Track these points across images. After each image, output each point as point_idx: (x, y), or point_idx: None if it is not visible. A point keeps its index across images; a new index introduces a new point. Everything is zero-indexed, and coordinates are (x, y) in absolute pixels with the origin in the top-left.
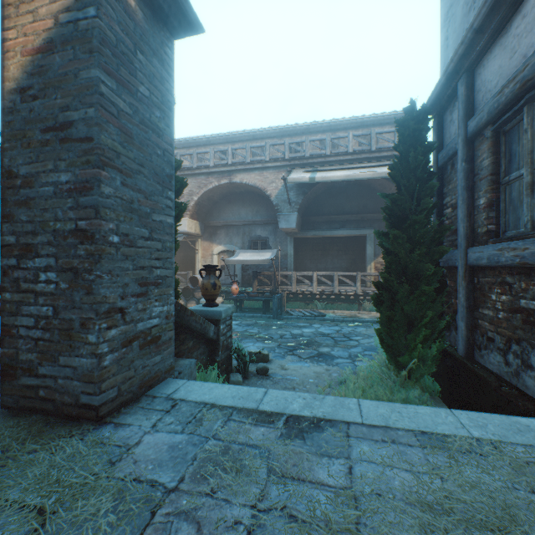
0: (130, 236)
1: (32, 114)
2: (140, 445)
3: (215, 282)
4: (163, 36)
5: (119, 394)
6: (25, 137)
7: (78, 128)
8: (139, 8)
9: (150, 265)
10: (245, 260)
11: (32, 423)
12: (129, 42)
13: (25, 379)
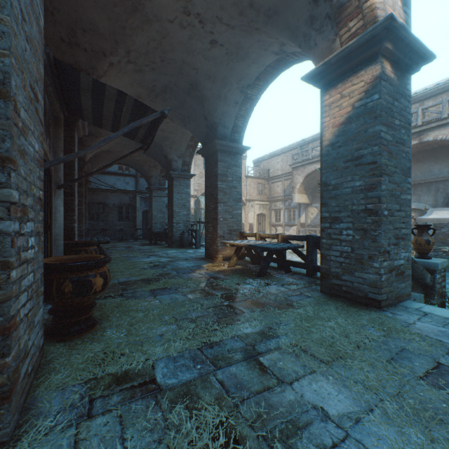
0: (391, 210)
1: (337, 155)
2: (416, 324)
3: (427, 239)
4: (405, 80)
5: (386, 298)
6: (333, 166)
7: (366, 158)
8: (394, 76)
9: (399, 227)
10: (442, 218)
11: (342, 301)
12: (390, 100)
13: (333, 280)
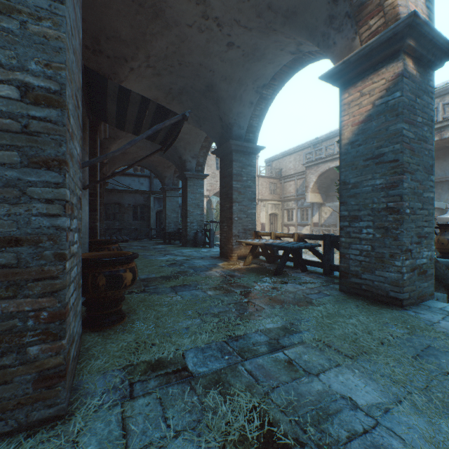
0: (413, 208)
1: (357, 153)
2: (440, 323)
3: None
4: (427, 76)
5: (408, 297)
6: (353, 165)
7: (387, 156)
8: (416, 72)
9: (421, 225)
10: None
11: (362, 299)
12: (412, 97)
13: (353, 279)
